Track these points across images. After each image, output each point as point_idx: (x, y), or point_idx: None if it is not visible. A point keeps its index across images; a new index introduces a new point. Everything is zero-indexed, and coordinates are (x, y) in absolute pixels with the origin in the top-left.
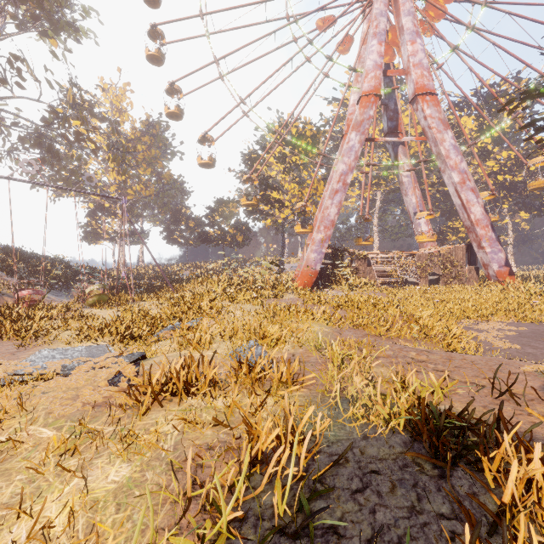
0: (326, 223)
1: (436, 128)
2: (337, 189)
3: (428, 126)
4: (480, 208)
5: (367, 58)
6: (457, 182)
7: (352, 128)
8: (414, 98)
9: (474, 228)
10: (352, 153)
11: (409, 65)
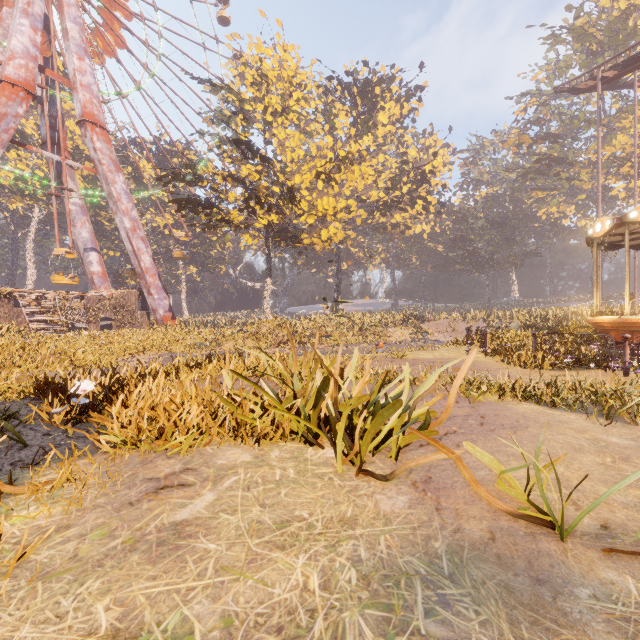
0: None
1: (108, 166)
2: None
3: (99, 160)
4: (150, 258)
5: (14, 35)
6: (129, 228)
7: None
8: (82, 121)
9: (145, 275)
10: None
11: (76, 80)
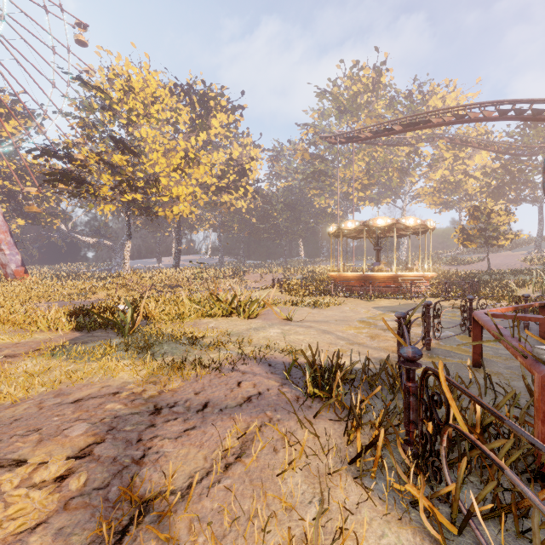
0: None
1: None
2: None
3: None
4: (1, 215)
5: None
6: None
7: None
8: None
9: None
10: None
11: None
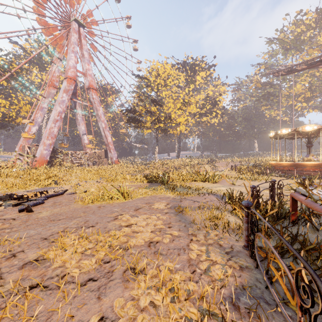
0: (52, 136)
1: (97, 104)
2: (58, 119)
3: (94, 102)
4: (111, 138)
5: (70, 60)
6: (104, 127)
7: (64, 91)
8: (89, 88)
9: (109, 145)
10: (64, 103)
11: (87, 73)
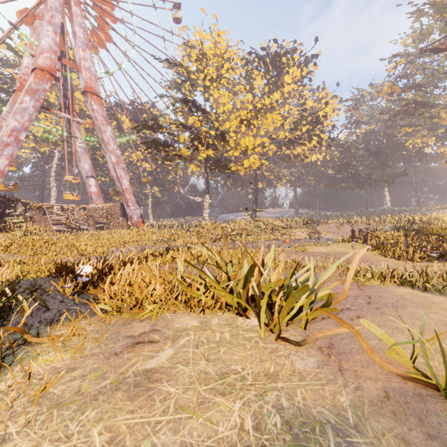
0: None
1: (101, 121)
2: (9, 142)
3: (95, 117)
4: (128, 182)
5: (43, 38)
6: (115, 162)
7: (26, 92)
8: (85, 92)
9: (125, 193)
10: (26, 114)
11: (81, 65)
